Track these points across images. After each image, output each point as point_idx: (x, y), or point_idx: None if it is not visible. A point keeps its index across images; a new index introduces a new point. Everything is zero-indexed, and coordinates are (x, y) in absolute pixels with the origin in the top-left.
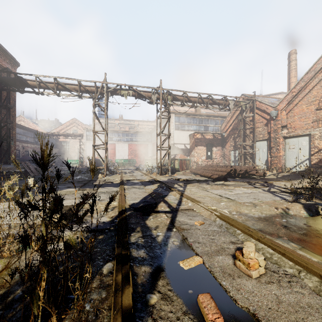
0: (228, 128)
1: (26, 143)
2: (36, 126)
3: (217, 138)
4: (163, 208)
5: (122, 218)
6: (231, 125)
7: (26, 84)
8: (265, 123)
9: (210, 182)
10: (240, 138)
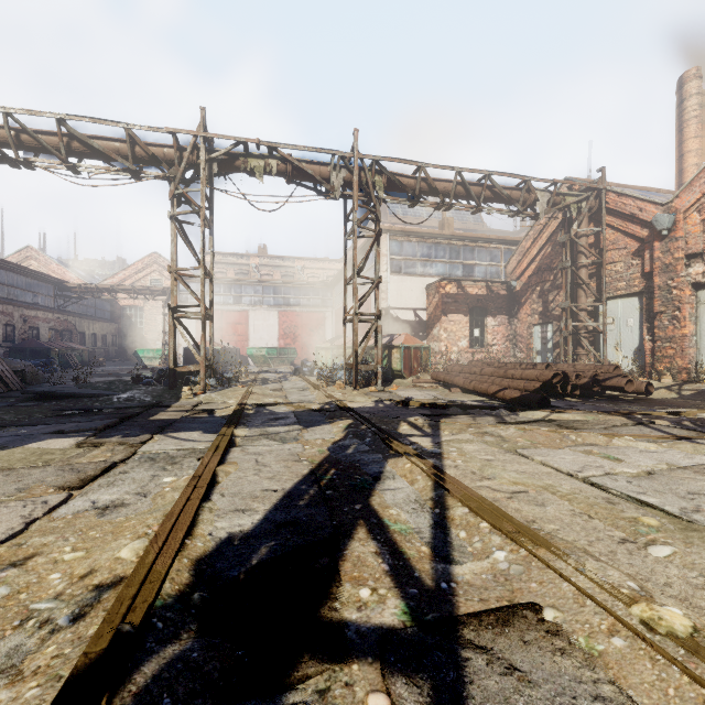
0: (525, 267)
1: (32, 309)
2: (67, 270)
3: (496, 294)
4: (370, 594)
5: None
6: (534, 260)
7: None
8: (634, 250)
9: (503, 414)
10: (564, 292)
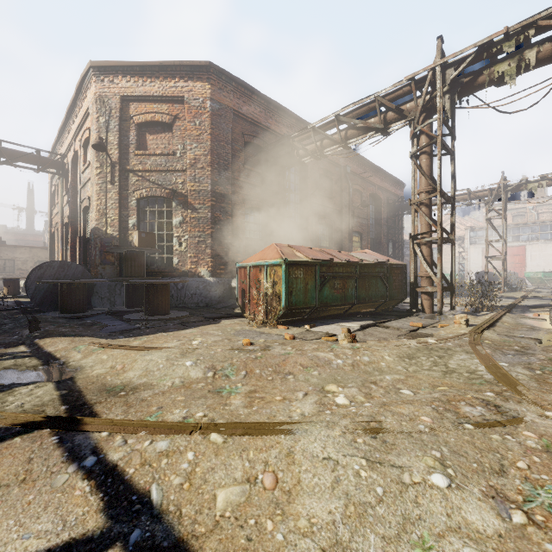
0: None
1: None
2: None
3: None
4: None
5: (511, 305)
6: None
7: None
8: None
9: None
10: None
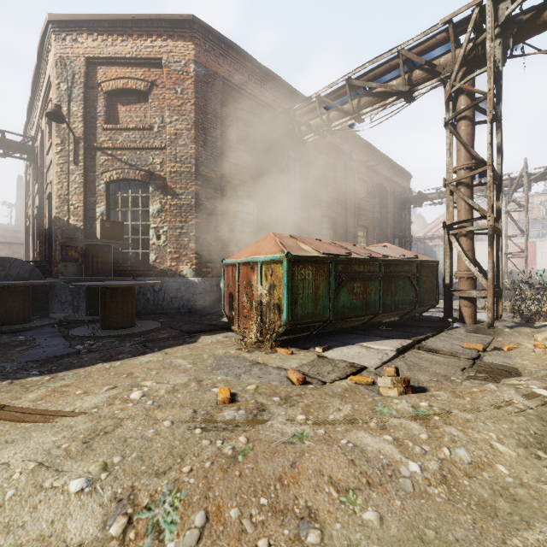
0: None
1: None
2: None
3: None
4: None
5: None
6: None
7: (427, 199)
8: None
9: None
10: None
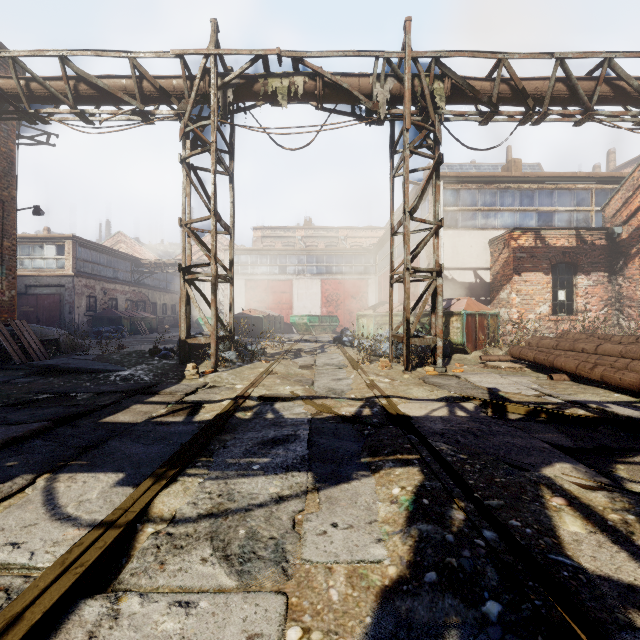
0: (637, 206)
1: (111, 283)
2: (147, 250)
3: (590, 245)
4: None
5: None
6: None
7: None
8: None
9: None
10: None
